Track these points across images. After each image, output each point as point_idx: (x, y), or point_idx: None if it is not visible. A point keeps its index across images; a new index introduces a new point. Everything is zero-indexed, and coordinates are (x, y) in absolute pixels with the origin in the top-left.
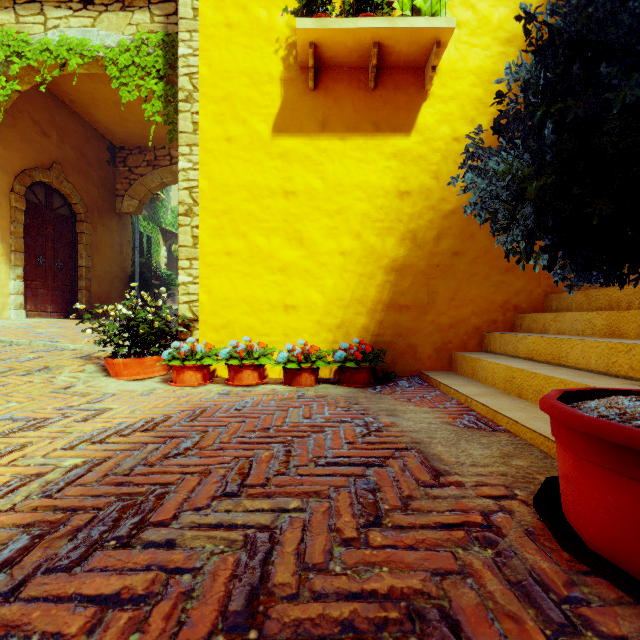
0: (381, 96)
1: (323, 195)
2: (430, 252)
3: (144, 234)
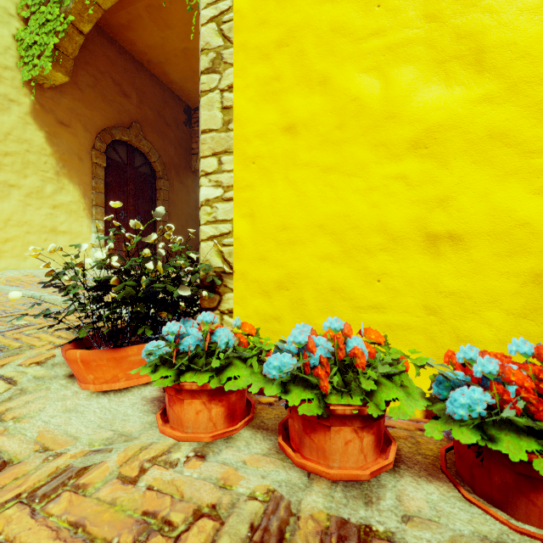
0: None
1: None
2: None
3: None
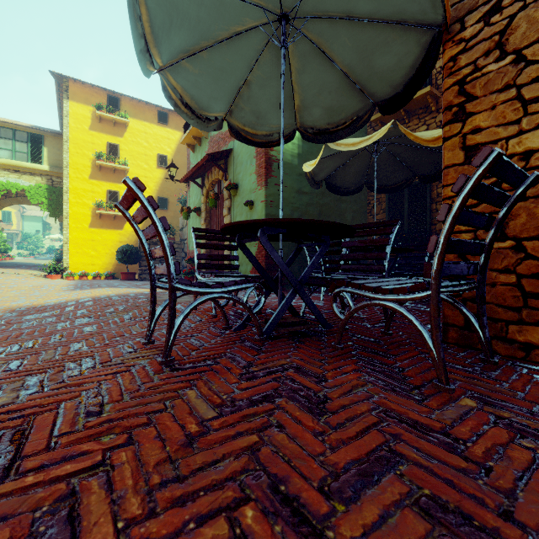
0: (116, 222)
1: (102, 241)
2: None
3: None
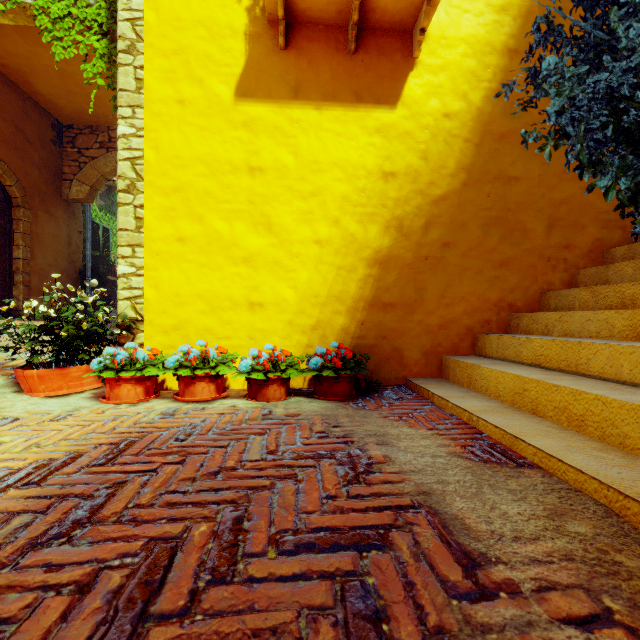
0: (363, 61)
1: (295, 173)
2: (418, 243)
3: (100, 226)
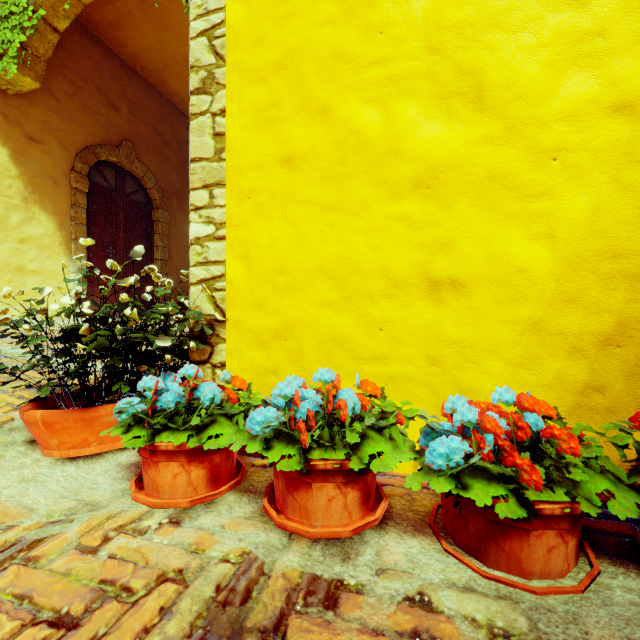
0: None
1: None
2: None
3: None
